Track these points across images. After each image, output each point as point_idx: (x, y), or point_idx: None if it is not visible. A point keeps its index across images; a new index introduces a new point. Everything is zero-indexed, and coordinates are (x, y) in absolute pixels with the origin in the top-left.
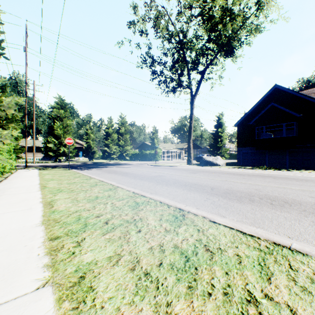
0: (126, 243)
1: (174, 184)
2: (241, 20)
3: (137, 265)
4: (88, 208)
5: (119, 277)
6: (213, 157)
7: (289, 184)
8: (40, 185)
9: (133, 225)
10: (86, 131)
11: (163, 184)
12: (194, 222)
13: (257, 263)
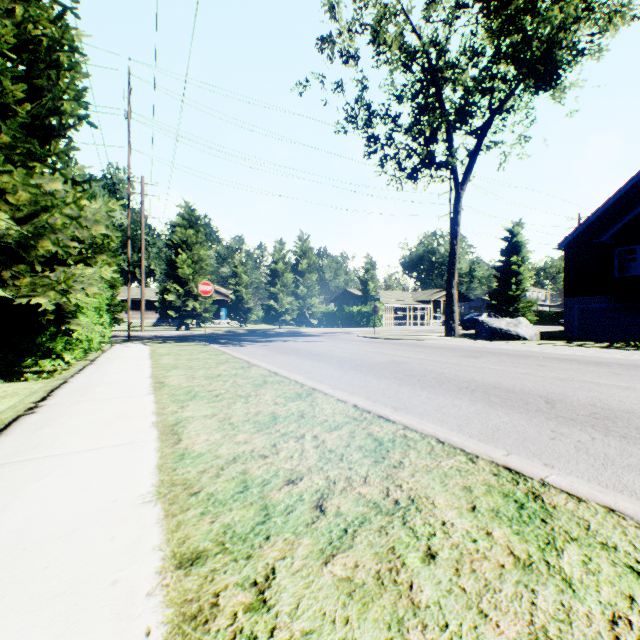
0: (410, 615)
1: (441, 386)
2: None
3: None
4: (261, 451)
5: None
6: (509, 320)
7: None
8: (152, 380)
9: (401, 526)
10: (235, 269)
11: (414, 384)
12: (592, 531)
13: None
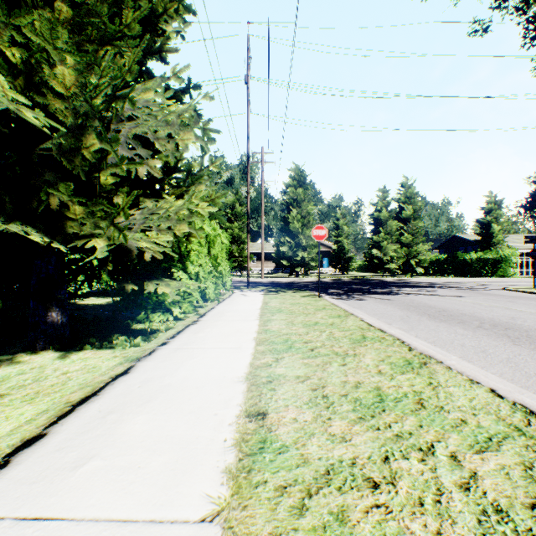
0: None
1: None
2: None
3: None
4: None
5: None
6: None
7: None
8: (244, 396)
9: None
10: (336, 222)
11: None
12: None
13: None
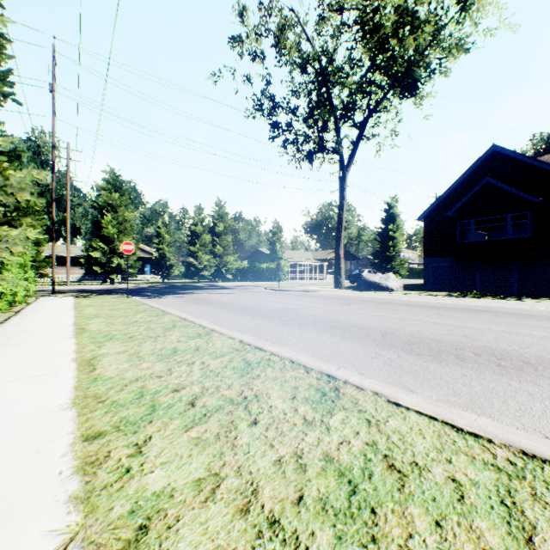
0: (230, 450)
1: (314, 326)
2: (432, 31)
3: (253, 500)
4: (158, 374)
5: (218, 529)
6: (381, 276)
7: (525, 326)
8: (74, 327)
9: (243, 410)
10: (158, 230)
11: (294, 325)
12: (358, 404)
13: (496, 499)
